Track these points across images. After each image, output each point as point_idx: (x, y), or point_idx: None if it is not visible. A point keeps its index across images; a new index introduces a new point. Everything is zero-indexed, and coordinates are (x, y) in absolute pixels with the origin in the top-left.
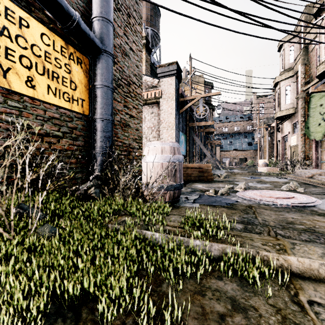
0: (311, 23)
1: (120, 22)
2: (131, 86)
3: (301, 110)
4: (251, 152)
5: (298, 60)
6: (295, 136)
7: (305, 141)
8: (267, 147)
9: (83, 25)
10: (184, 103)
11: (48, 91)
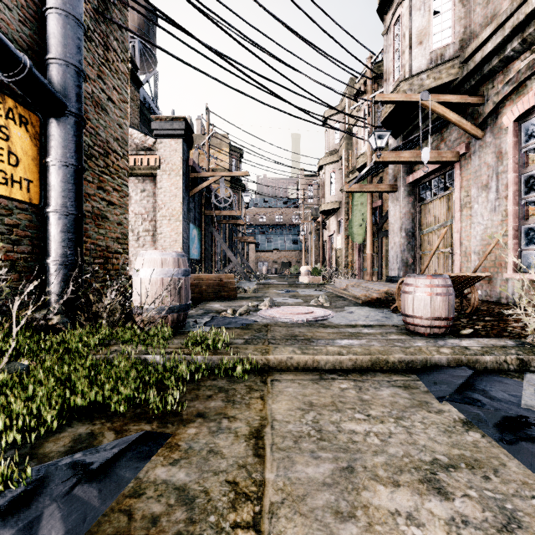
0: (344, 113)
1: (91, 57)
2: (110, 156)
3: (345, 206)
4: (296, 254)
5: (342, 143)
6: (341, 237)
7: (350, 244)
8: (314, 248)
9: (37, 75)
10: (197, 180)
11: None
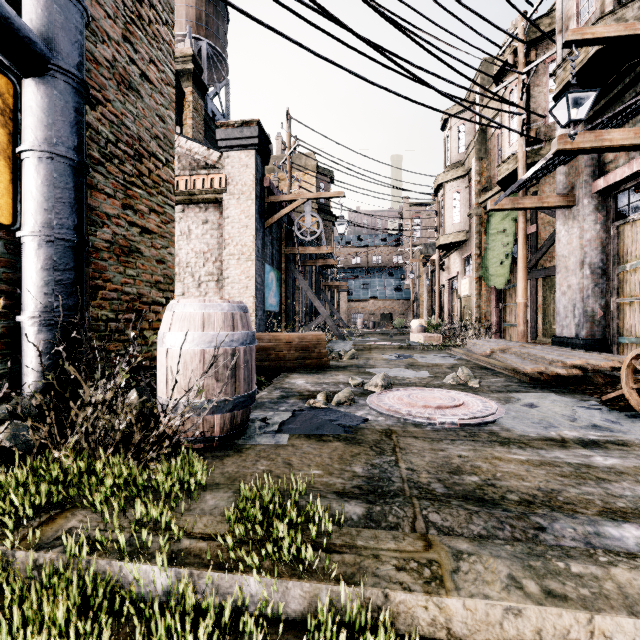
0: (489, 90)
1: (112, 7)
2: (144, 160)
3: (476, 236)
4: (399, 303)
5: (471, 150)
6: (467, 280)
7: (482, 290)
8: (426, 295)
9: None
10: (276, 207)
11: None
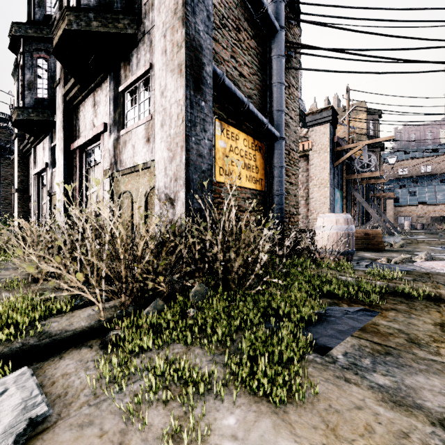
0: None
1: None
2: (290, 154)
3: None
4: None
5: None
6: None
7: None
8: None
9: (269, 125)
10: (340, 152)
11: (246, 179)
